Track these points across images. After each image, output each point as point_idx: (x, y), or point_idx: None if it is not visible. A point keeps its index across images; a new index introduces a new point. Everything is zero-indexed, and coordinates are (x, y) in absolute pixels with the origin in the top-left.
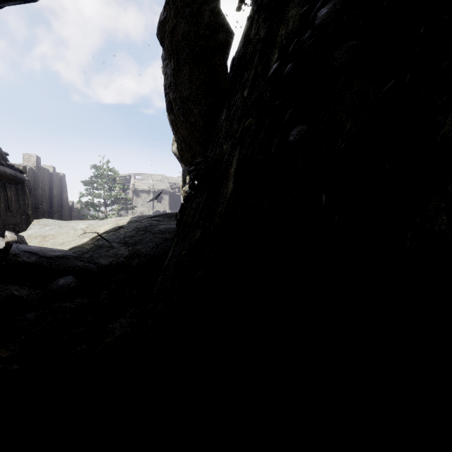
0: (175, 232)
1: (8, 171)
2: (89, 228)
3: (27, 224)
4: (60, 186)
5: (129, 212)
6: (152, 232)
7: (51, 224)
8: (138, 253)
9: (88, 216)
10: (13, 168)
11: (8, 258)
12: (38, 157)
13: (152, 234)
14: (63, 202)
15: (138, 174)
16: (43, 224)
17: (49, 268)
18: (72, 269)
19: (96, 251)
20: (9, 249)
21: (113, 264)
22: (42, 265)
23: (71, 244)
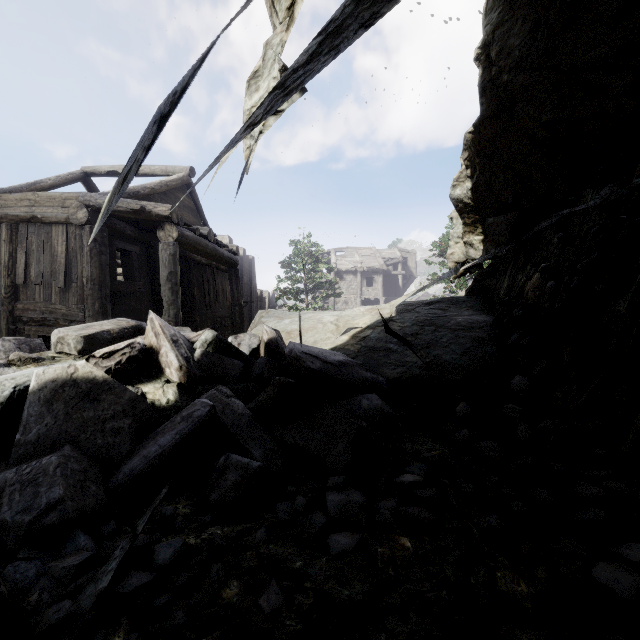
0: (491, 327)
1: (225, 253)
2: (340, 321)
3: (241, 317)
4: (249, 271)
5: (330, 302)
6: (448, 327)
7: (283, 316)
8: (439, 361)
9: (276, 307)
10: (227, 249)
11: (285, 362)
12: (230, 239)
13: (450, 330)
14: (252, 291)
15: (339, 250)
16: (274, 316)
17: (337, 380)
18: (361, 382)
19: (368, 355)
20: (273, 349)
21: (404, 377)
22: (328, 375)
23: (327, 344)
